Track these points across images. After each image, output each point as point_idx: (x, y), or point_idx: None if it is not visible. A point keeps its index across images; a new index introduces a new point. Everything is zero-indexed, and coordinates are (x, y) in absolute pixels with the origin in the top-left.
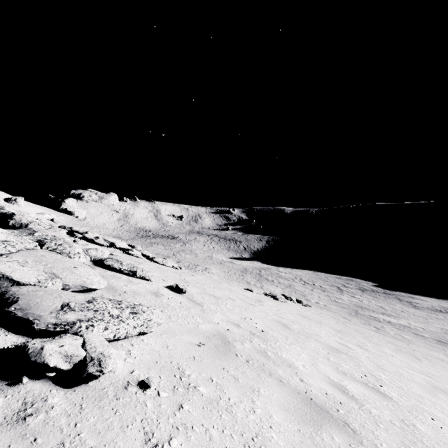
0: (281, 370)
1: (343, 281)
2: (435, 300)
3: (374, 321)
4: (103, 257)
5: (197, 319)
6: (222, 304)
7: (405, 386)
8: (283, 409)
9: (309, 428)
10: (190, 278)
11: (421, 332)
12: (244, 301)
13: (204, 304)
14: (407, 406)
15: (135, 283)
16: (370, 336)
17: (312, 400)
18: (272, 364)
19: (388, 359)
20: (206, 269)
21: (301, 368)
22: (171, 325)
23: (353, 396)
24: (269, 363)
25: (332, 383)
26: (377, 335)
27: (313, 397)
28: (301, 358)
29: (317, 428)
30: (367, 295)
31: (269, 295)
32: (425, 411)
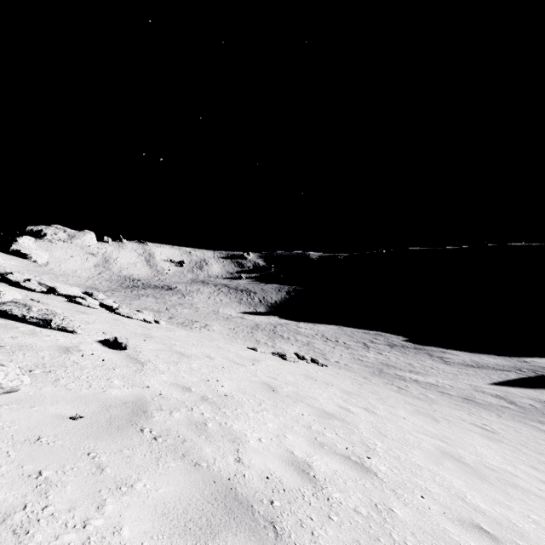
0: (210, 448)
1: (371, 336)
2: (467, 354)
3: (398, 380)
4: (2, 300)
5: (113, 382)
6: (186, 363)
7: (405, 455)
8: (160, 512)
9: (187, 542)
10: (160, 334)
11: (448, 390)
12: (230, 360)
13: (151, 363)
14: (394, 482)
15: (39, 336)
16: (387, 397)
17: (233, 491)
18: (202, 440)
19: (397, 423)
20: (206, 325)
21: (252, 442)
22: (47, 390)
23: (314, 477)
24: (196, 439)
25: (291, 460)
26: (397, 396)
27: (238, 486)
28: (264, 428)
29: (206, 539)
30: (396, 351)
31: (277, 354)
32: (418, 486)
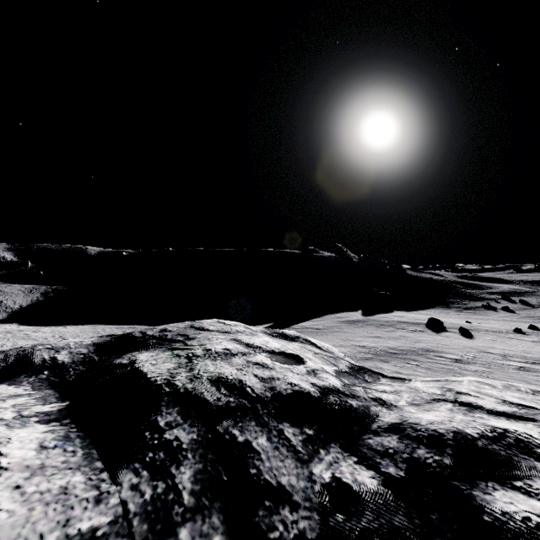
0: None
1: (122, 330)
2: None
3: None
4: None
5: None
6: None
7: None
8: None
9: None
10: None
11: None
12: None
13: None
14: None
15: None
16: None
17: None
18: None
19: None
20: None
21: None
22: None
23: None
24: None
25: None
26: None
27: None
28: None
29: None
30: None
31: None
32: None
